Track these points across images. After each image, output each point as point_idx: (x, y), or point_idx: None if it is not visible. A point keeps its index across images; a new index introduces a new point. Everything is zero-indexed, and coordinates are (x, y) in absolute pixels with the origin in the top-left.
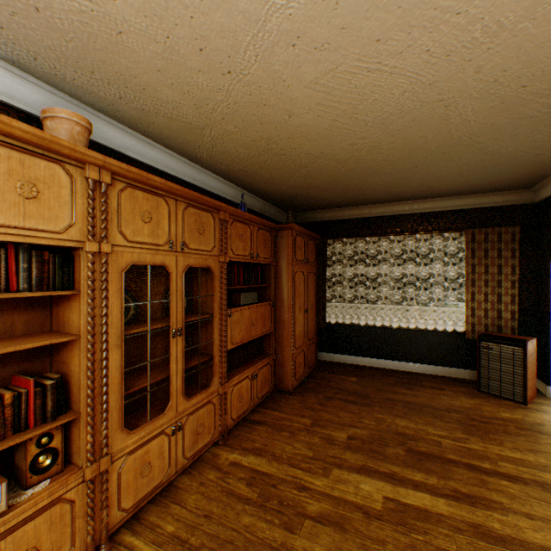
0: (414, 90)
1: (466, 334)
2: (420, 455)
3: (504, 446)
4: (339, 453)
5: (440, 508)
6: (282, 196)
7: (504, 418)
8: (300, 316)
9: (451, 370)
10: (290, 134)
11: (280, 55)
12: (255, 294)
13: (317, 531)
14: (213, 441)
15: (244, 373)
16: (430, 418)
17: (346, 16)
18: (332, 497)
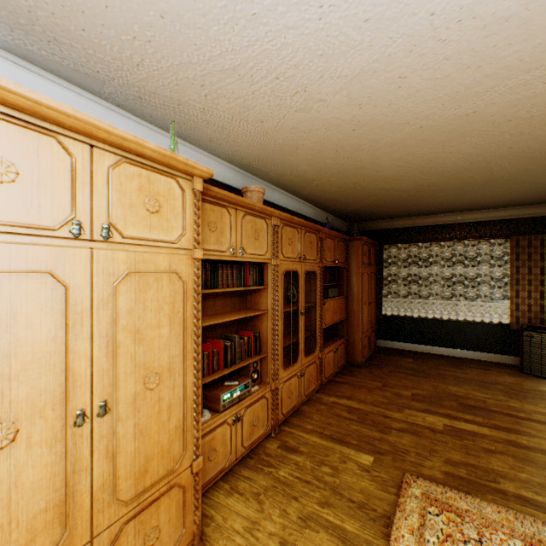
0: (465, 158)
1: (510, 325)
2: (469, 406)
3: (538, 406)
4: (407, 402)
5: (484, 431)
6: (349, 212)
7: (542, 390)
8: (365, 307)
9: (497, 356)
10: (372, 180)
11: (381, 150)
12: (336, 289)
13: (401, 435)
14: (316, 389)
15: (330, 346)
16: (476, 387)
17: (426, 136)
18: (407, 421)
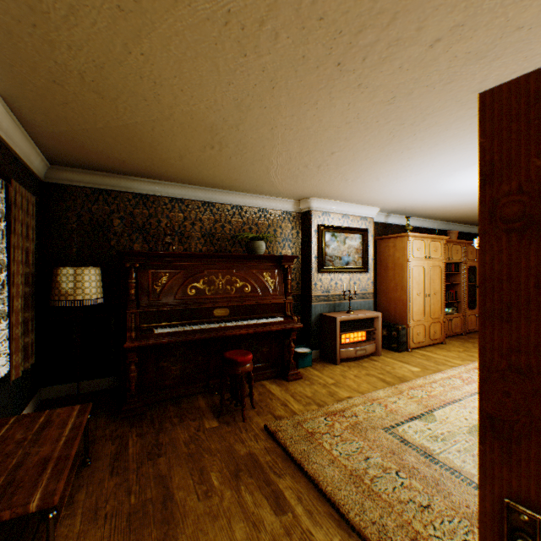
0: None
1: None
2: None
3: None
4: None
5: None
6: None
7: None
8: None
9: None
10: None
11: None
12: None
13: None
14: None
15: None
16: None
17: None
18: None
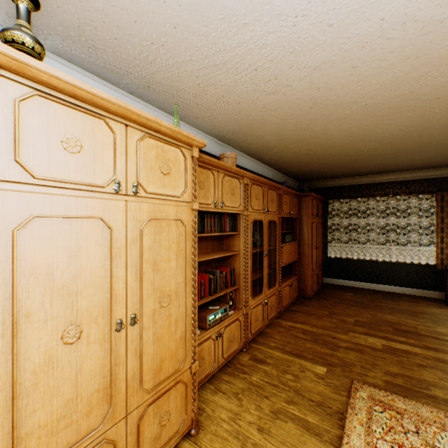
0: (400, 128)
1: (436, 266)
2: (402, 331)
3: None
4: (351, 326)
5: (416, 350)
6: (300, 173)
7: None
8: (314, 251)
9: (424, 292)
10: (322, 147)
11: (332, 123)
12: (291, 236)
13: (347, 352)
14: (276, 315)
15: (286, 282)
16: (408, 316)
17: (369, 112)
18: (352, 342)
